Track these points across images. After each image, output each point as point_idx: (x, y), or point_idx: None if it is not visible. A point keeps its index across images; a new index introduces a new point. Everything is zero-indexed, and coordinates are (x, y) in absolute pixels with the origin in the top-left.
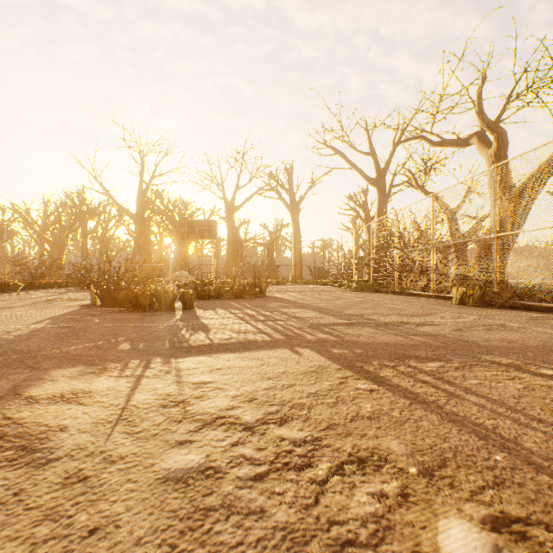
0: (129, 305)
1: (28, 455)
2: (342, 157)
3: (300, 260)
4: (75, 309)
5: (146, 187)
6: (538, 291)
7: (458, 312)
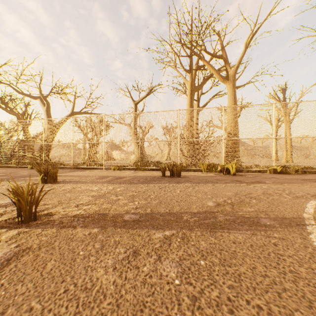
0: None
1: None
2: None
3: None
4: None
5: None
6: (58, 162)
7: (30, 171)
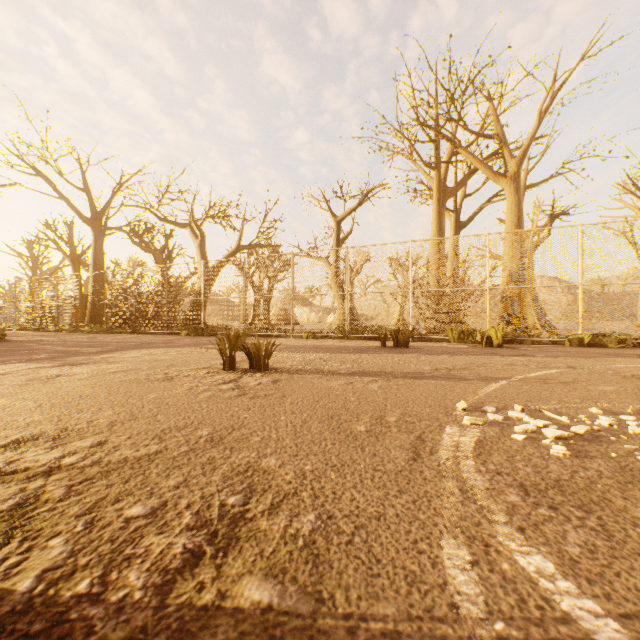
0: None
1: (144, 356)
2: (48, 183)
3: None
4: None
5: None
6: (221, 327)
7: (190, 338)
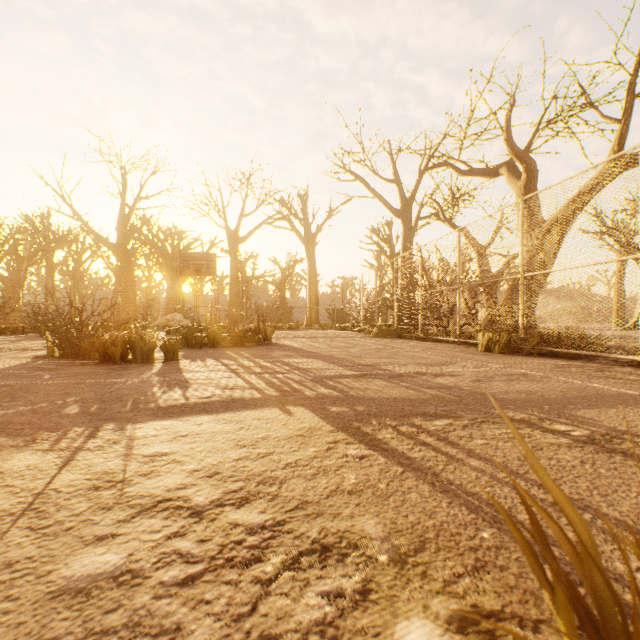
0: (97, 356)
1: None
2: (363, 184)
3: (316, 301)
4: (23, 362)
5: (129, 212)
6: (566, 336)
7: (482, 360)
